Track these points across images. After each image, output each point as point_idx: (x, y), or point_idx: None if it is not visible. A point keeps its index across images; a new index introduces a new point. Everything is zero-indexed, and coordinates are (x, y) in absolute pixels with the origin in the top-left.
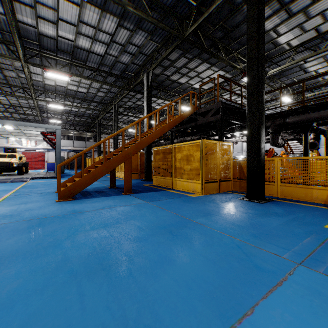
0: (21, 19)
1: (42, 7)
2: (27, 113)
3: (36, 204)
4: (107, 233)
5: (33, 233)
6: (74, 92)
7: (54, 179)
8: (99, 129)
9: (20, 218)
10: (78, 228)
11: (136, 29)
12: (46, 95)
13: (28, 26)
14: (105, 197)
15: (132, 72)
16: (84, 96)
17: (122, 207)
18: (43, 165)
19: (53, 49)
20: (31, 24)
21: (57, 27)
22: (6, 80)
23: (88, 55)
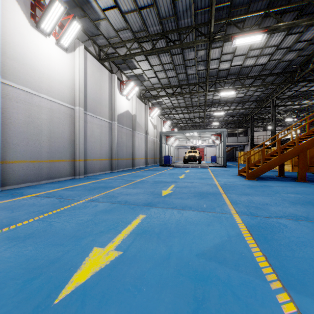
0: (210, 68)
1: (224, 55)
2: (196, 121)
3: (235, 179)
4: (301, 196)
5: (253, 189)
6: (233, 99)
7: (222, 168)
8: (251, 125)
9: (236, 183)
10: (278, 192)
11: (307, 29)
12: (212, 106)
13: (213, 70)
14: (280, 181)
15: (297, 64)
16: (241, 99)
17: (302, 188)
18: (203, 158)
19: (224, 76)
20: (215, 68)
21: (231, 61)
22: (191, 104)
23: (251, 68)
